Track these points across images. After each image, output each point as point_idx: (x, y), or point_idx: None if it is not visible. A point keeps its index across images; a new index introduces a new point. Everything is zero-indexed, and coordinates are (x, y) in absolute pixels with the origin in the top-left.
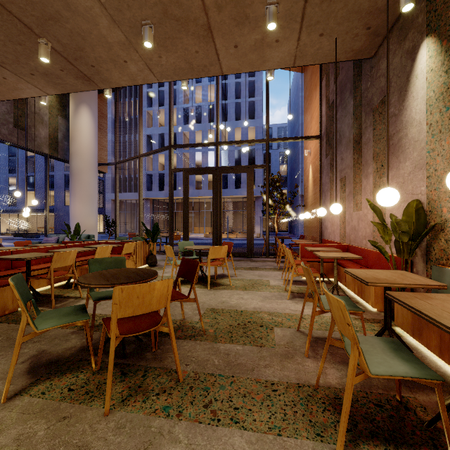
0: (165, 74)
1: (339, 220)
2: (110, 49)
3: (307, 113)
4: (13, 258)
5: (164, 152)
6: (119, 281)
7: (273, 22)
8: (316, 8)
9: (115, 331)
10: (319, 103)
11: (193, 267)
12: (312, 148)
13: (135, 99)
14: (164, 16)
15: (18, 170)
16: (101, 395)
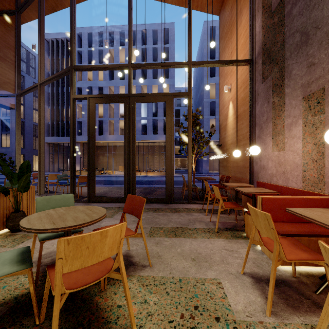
0: None
1: (300, 157)
2: None
3: (225, 51)
4: None
5: None
6: None
7: None
8: None
9: None
10: (249, 22)
11: None
12: (234, 82)
13: (67, 57)
14: None
15: None
16: None
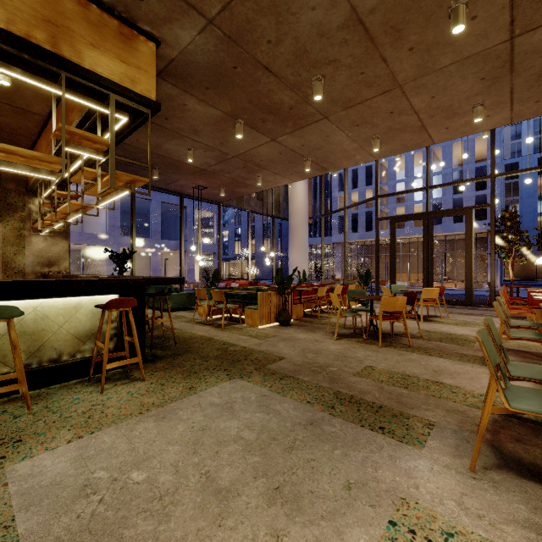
0: (383, 155)
1: None
2: (346, 152)
3: None
4: (297, 289)
5: (357, 190)
6: (376, 298)
7: (479, 118)
8: (524, 93)
9: (381, 316)
10: None
11: (413, 297)
12: None
13: None
14: (388, 130)
15: (229, 224)
16: (374, 344)
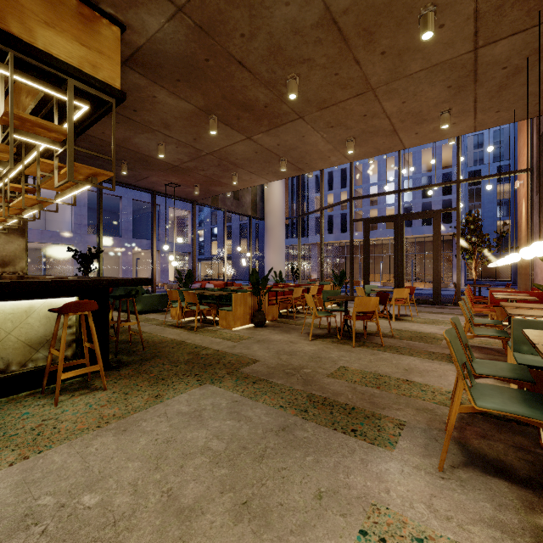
0: (356, 157)
1: None
2: (321, 154)
3: (520, 135)
4: (273, 290)
5: (333, 192)
6: (349, 299)
7: (446, 125)
8: (487, 102)
9: (355, 316)
10: (529, 130)
11: (385, 297)
12: (525, 179)
13: None
14: (362, 133)
15: (205, 223)
16: (347, 344)
